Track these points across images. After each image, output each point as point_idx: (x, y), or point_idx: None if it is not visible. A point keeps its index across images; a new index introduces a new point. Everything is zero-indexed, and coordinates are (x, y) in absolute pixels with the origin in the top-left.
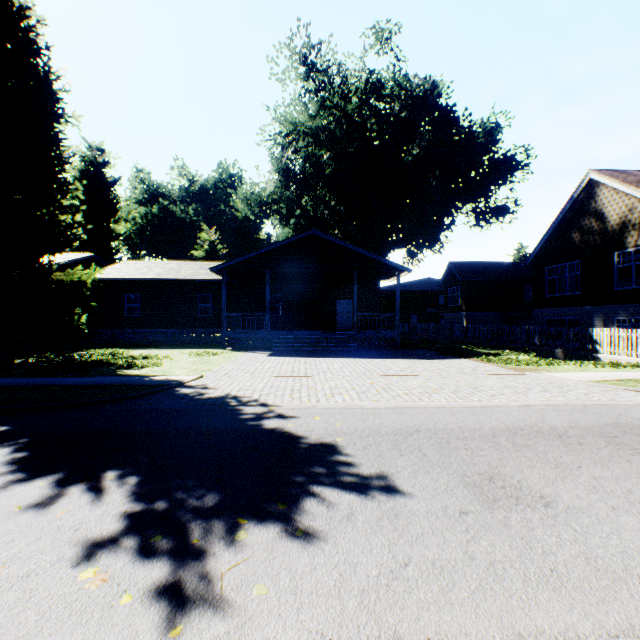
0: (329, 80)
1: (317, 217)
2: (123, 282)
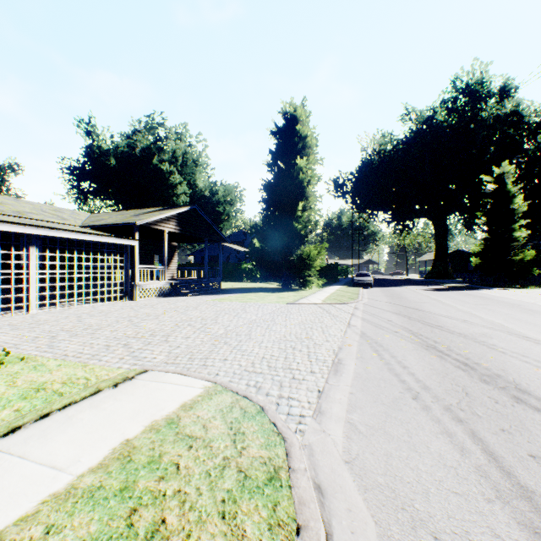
0: None
1: None
2: None
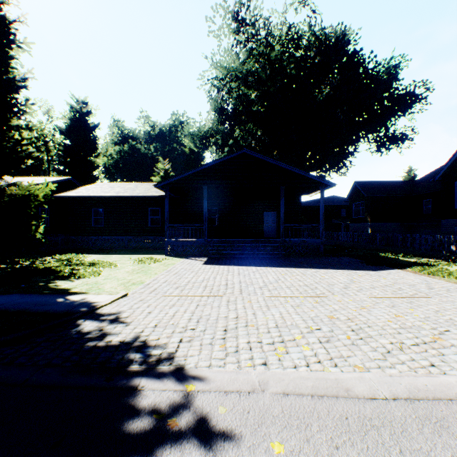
0: (256, 33)
1: (246, 146)
2: (90, 199)
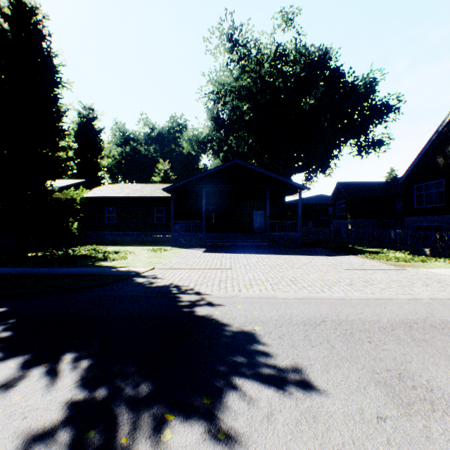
0: (248, 52)
1: (239, 151)
2: (104, 199)
